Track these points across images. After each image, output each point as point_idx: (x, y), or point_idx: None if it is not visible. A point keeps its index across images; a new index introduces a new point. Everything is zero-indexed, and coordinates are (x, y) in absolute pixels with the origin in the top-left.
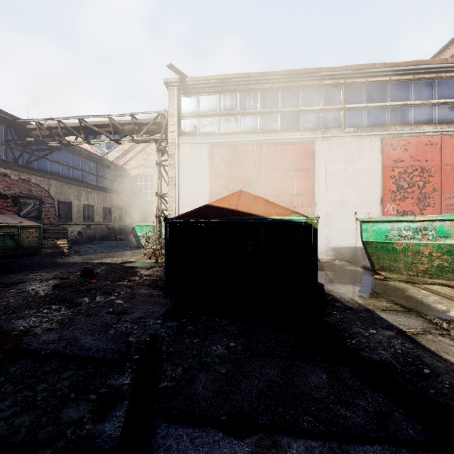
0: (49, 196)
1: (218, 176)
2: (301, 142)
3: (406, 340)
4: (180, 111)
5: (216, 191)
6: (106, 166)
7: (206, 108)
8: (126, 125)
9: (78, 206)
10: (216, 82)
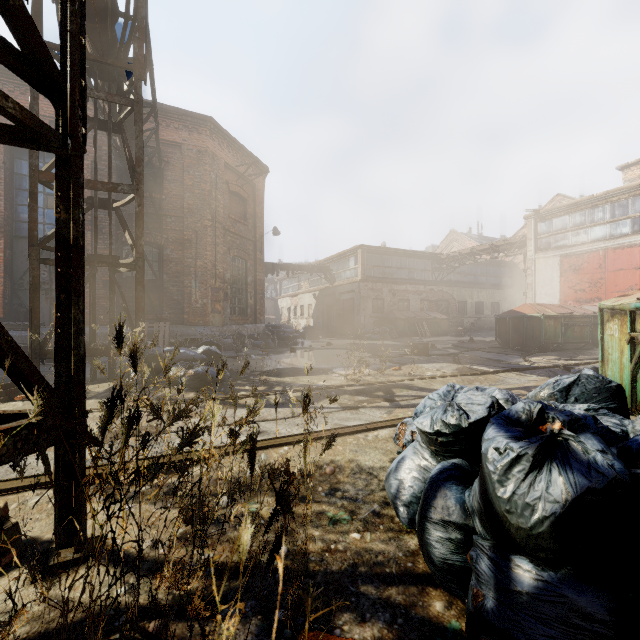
0: (452, 299)
1: (566, 279)
2: None
3: (559, 354)
4: (537, 234)
5: (565, 291)
6: (495, 265)
7: (558, 228)
8: (501, 246)
9: (471, 303)
10: (565, 208)
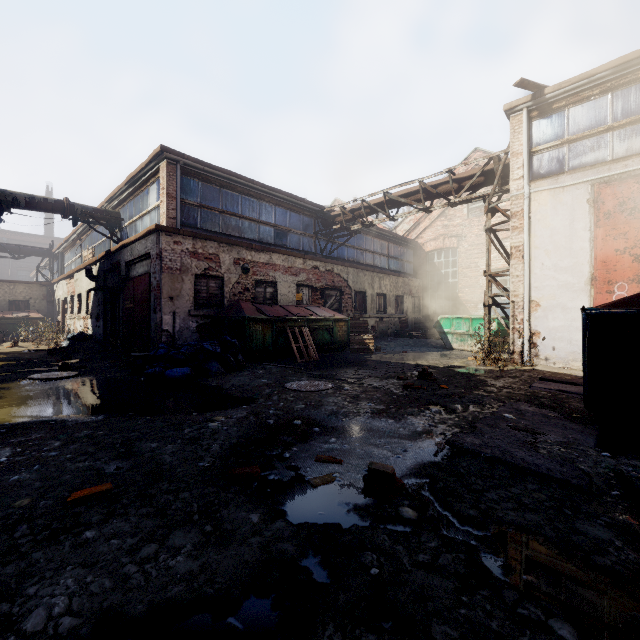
0: (347, 286)
1: (610, 233)
2: None
3: None
4: (531, 143)
5: (607, 260)
6: (397, 243)
7: (583, 125)
8: (440, 186)
9: (371, 295)
10: (607, 75)
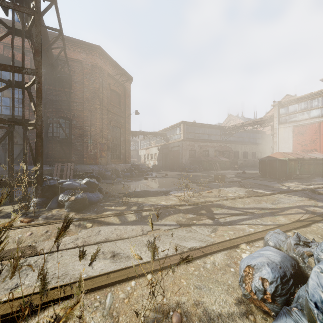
0: (231, 150)
1: (296, 139)
2: None
3: (298, 181)
4: (279, 114)
5: (295, 146)
6: (253, 132)
7: (291, 111)
8: (258, 122)
9: (241, 152)
10: (295, 100)
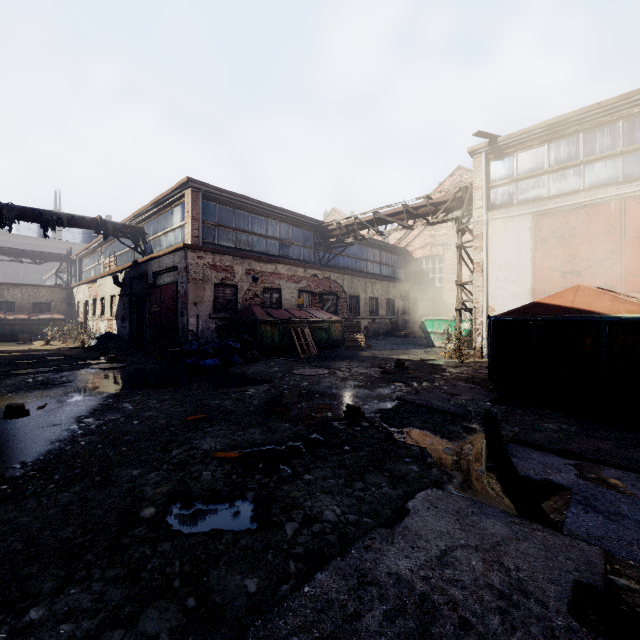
0: (343, 291)
1: (545, 255)
2: None
3: None
4: (489, 180)
5: (543, 275)
6: (389, 251)
7: (527, 168)
8: (420, 208)
9: (364, 299)
10: (543, 131)
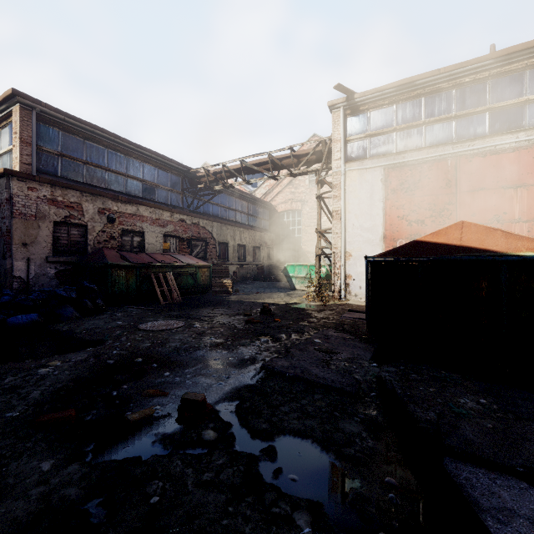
0: (212, 238)
1: (395, 204)
2: (526, 146)
3: None
4: (346, 134)
5: (393, 223)
6: (255, 204)
7: (379, 125)
8: (284, 159)
9: (233, 246)
10: (393, 91)
